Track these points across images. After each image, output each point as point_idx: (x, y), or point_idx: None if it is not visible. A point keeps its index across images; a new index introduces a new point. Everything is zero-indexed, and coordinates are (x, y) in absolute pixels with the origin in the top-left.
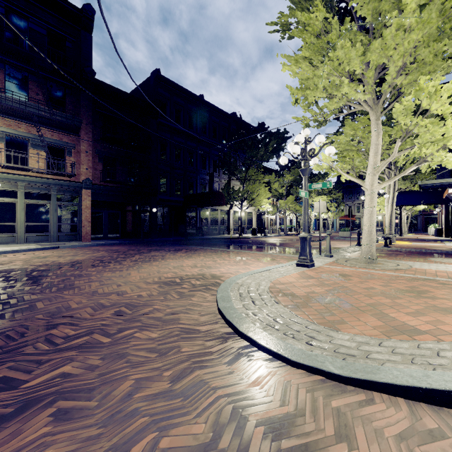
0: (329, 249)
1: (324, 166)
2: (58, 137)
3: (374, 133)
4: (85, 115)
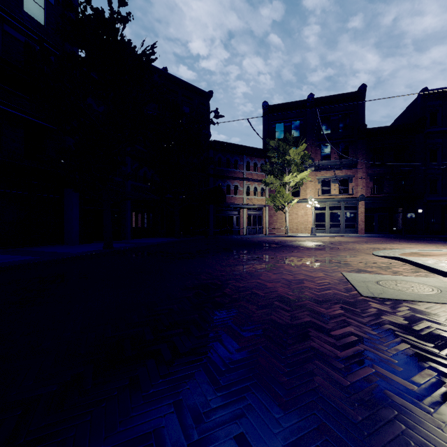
0: None
1: None
2: (345, 173)
3: None
4: (360, 154)
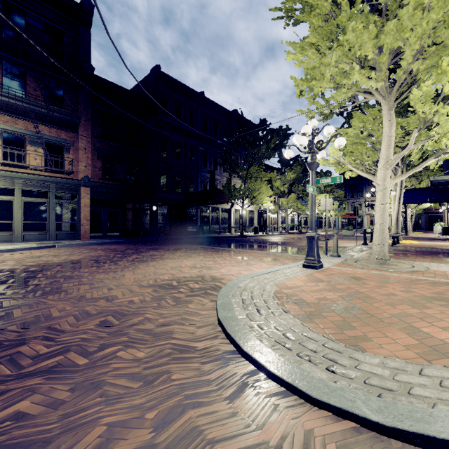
0: (336, 249)
1: (331, 160)
2: (57, 134)
3: (387, 124)
4: (84, 111)
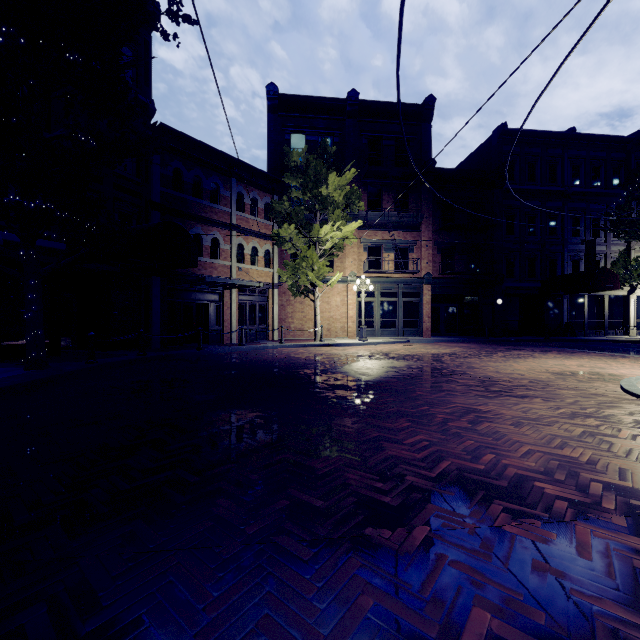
0: None
1: None
2: (403, 237)
3: None
4: (425, 208)
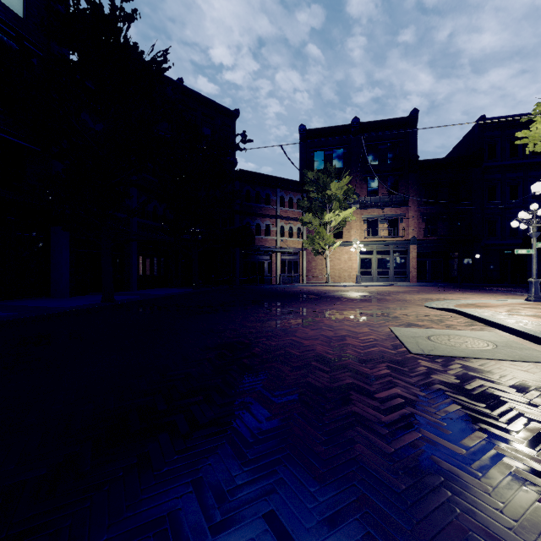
0: None
1: None
2: (394, 211)
3: None
4: (412, 190)
